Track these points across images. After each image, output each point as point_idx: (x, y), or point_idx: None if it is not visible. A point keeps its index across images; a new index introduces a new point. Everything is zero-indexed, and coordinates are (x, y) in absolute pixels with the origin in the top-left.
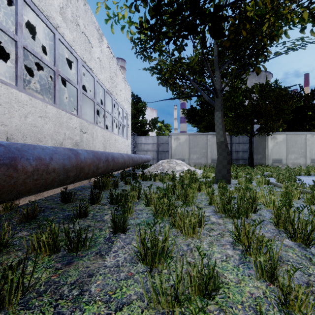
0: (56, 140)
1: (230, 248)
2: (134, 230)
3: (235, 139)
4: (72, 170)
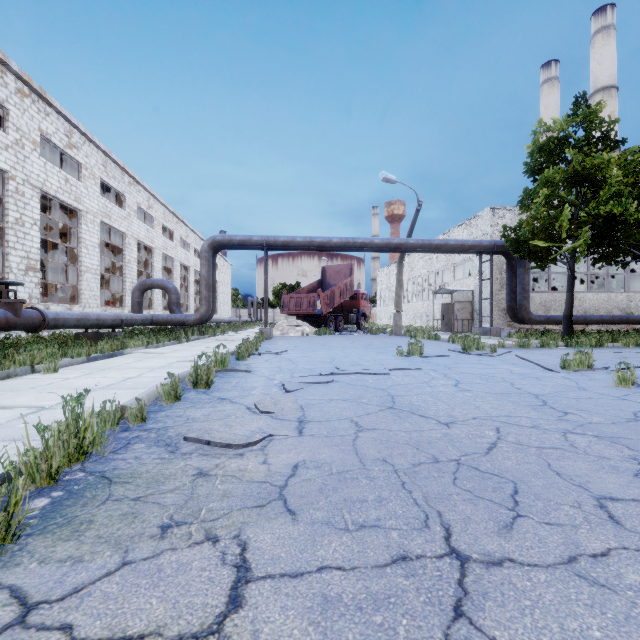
0: (606, 309)
1: None
2: None
3: None
4: (599, 321)
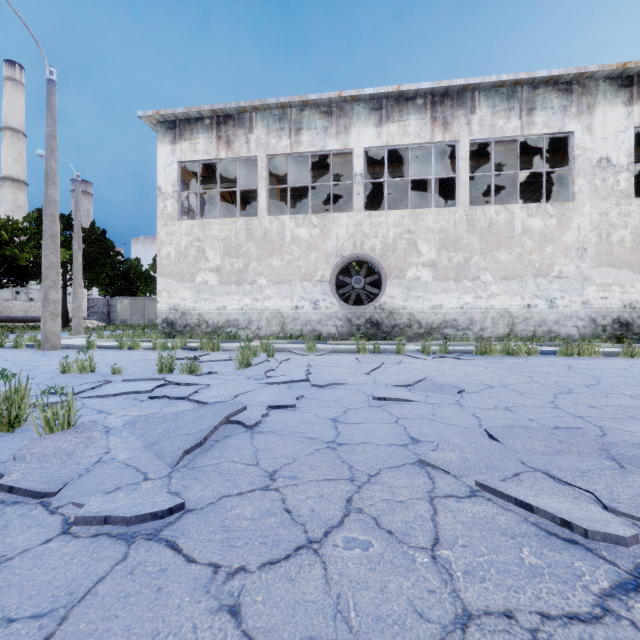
0: None
1: None
2: None
3: None
4: None
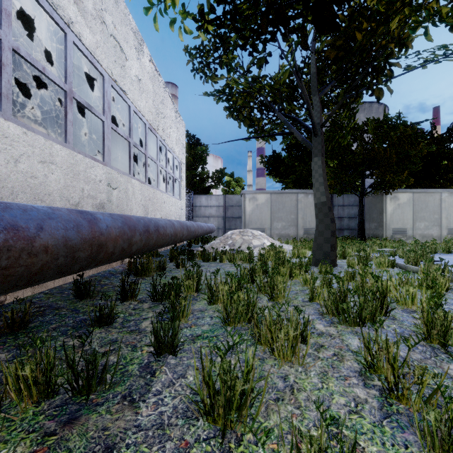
0: (68, 198)
1: (358, 384)
2: (190, 348)
3: (337, 199)
4: (82, 247)
